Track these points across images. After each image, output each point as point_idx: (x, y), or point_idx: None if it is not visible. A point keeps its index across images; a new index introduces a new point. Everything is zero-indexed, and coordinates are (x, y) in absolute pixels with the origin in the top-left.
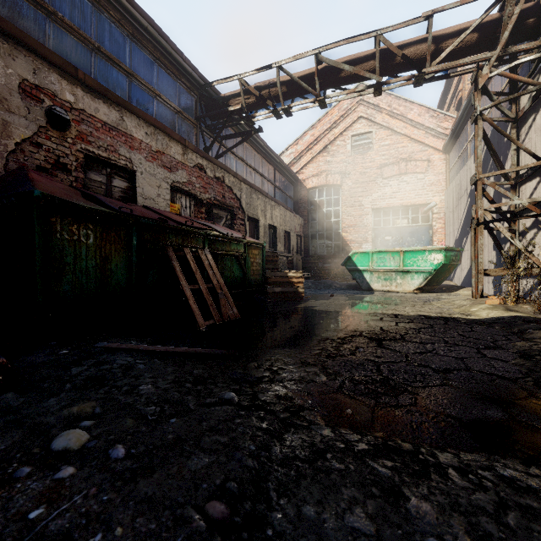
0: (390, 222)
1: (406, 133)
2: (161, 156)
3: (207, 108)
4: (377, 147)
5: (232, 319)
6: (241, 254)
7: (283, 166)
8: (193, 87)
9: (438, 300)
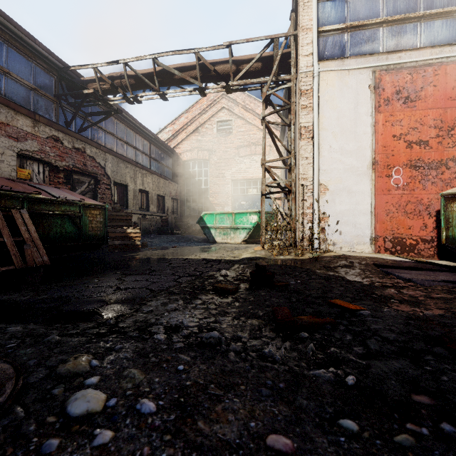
0: (244, 191)
1: (255, 124)
2: (5, 127)
3: (69, 88)
4: (235, 132)
5: (38, 266)
6: (74, 213)
7: (159, 141)
8: (51, 68)
9: (245, 248)
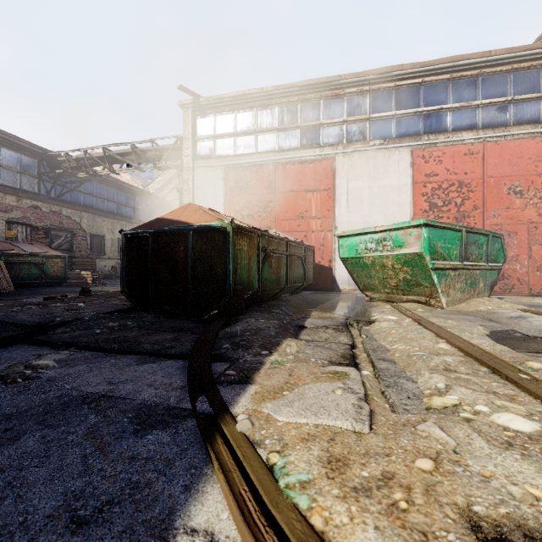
0: None
1: None
2: None
3: (49, 166)
4: None
5: (7, 292)
6: (38, 261)
7: (144, 193)
8: (34, 154)
9: None
